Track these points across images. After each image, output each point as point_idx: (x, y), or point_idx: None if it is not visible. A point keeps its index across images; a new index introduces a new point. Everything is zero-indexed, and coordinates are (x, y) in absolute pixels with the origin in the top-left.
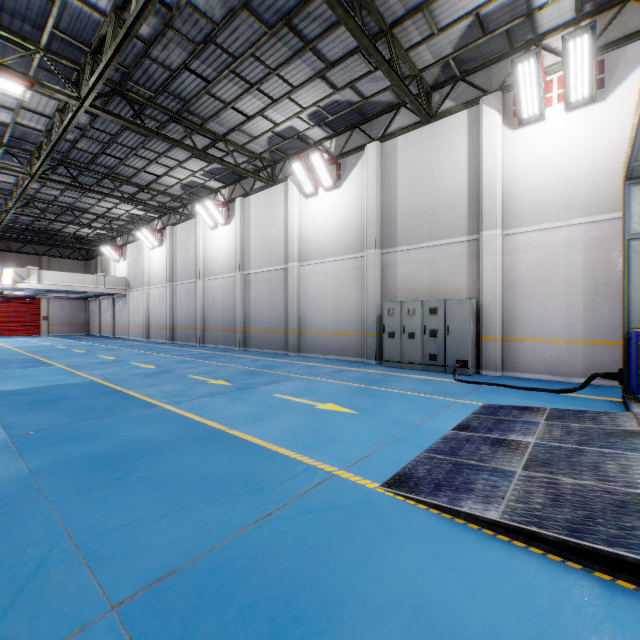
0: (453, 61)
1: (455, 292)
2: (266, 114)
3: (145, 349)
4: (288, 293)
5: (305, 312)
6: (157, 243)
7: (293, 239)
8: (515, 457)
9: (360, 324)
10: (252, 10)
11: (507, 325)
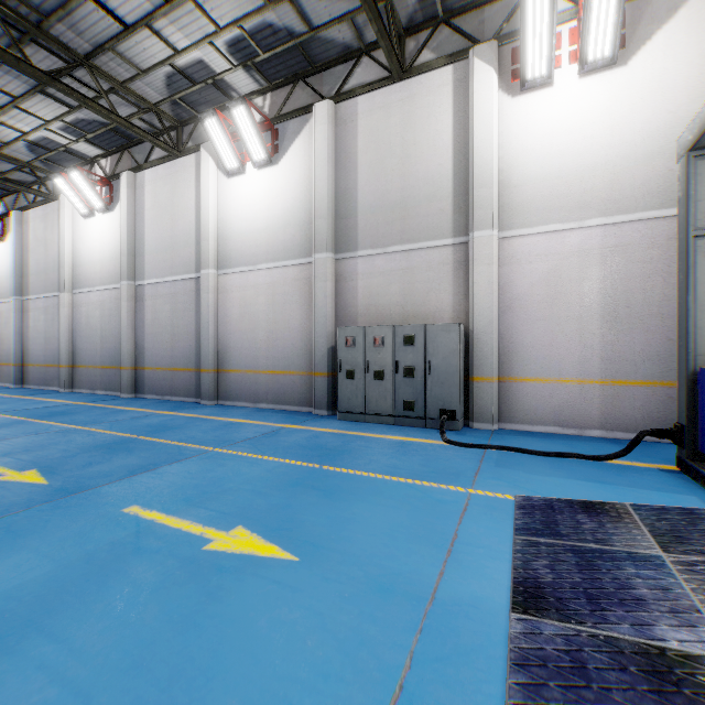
0: None
1: (436, 315)
2: (157, 27)
3: None
4: (201, 314)
5: (226, 341)
6: None
7: (208, 235)
8: None
9: (306, 359)
10: None
11: (504, 360)
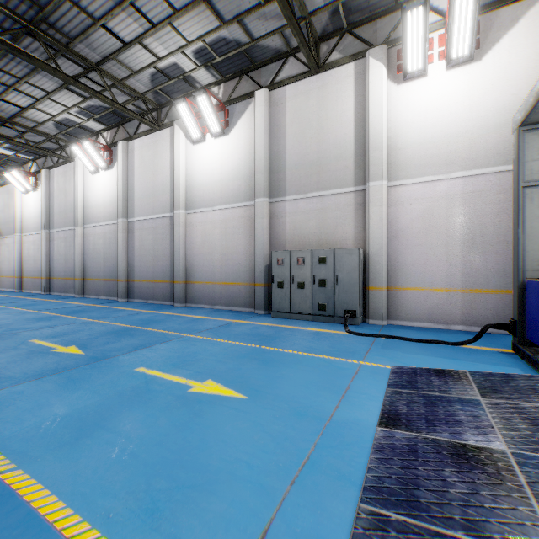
0: (342, 9)
1: (342, 242)
2: (146, 43)
3: (6, 302)
4: (174, 241)
5: (192, 261)
6: (31, 187)
7: (179, 186)
8: (519, 507)
9: (249, 274)
10: None
11: (392, 274)
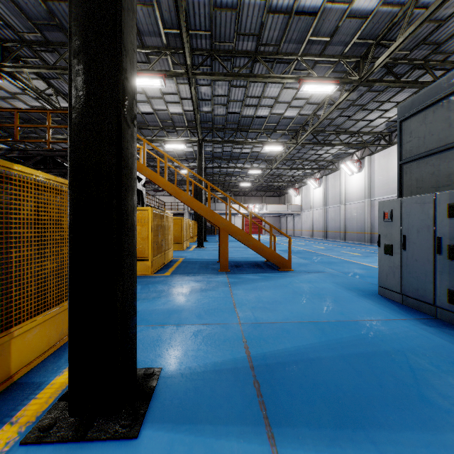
0: None
1: None
2: (383, 116)
3: (314, 241)
4: None
5: None
6: (317, 186)
7: None
8: None
9: None
10: (371, 90)
11: None
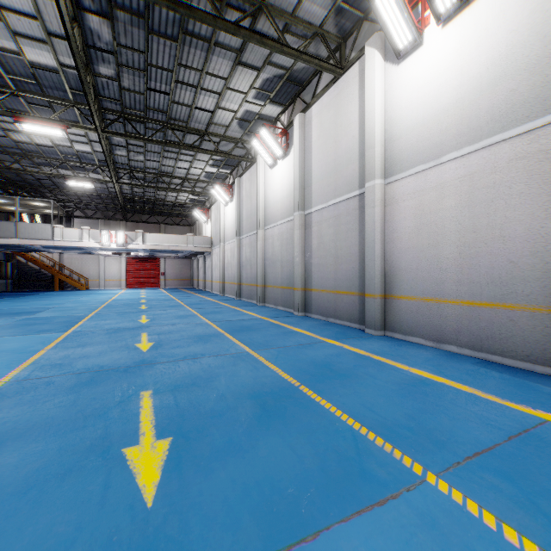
0: None
1: None
2: None
3: (201, 307)
4: (365, 232)
5: (395, 262)
6: (228, 198)
7: (373, 141)
8: None
9: (542, 285)
10: None
11: None
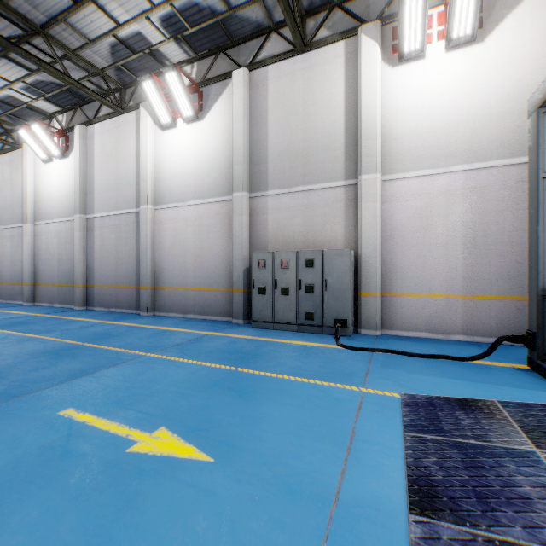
0: None
1: (331, 242)
2: (101, 3)
3: None
4: (140, 241)
5: (161, 264)
6: None
7: (146, 177)
8: None
9: (226, 278)
10: None
11: (386, 279)
